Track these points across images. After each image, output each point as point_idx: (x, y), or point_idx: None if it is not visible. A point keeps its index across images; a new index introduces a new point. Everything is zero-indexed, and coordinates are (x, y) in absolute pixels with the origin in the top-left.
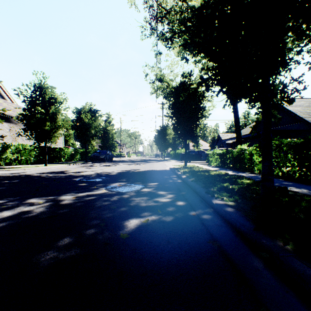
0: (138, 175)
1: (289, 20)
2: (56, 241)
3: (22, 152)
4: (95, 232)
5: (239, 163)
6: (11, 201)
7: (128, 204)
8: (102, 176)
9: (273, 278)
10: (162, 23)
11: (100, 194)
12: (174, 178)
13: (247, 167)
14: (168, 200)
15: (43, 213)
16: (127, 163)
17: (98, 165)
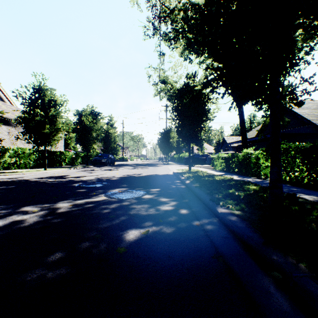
0: (140, 180)
1: (299, 17)
2: (46, 256)
3: (21, 156)
4: (89, 245)
5: (245, 167)
6: (4, 210)
7: (127, 212)
8: (102, 181)
9: (286, 303)
10: (165, 22)
11: (99, 201)
12: (178, 183)
13: (253, 172)
14: (170, 208)
15: (35, 223)
16: (129, 167)
17: (100, 169)
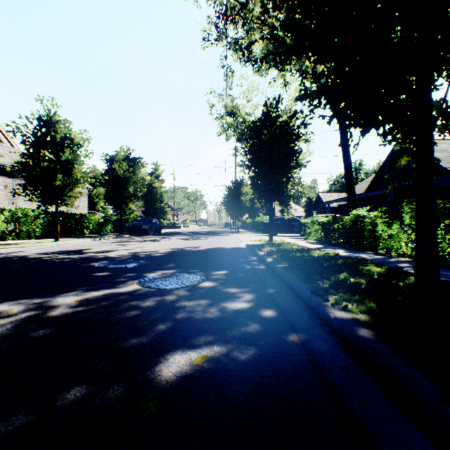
0: (196, 257)
1: None
2: None
3: (22, 221)
4: (87, 392)
5: (355, 237)
6: None
7: (171, 315)
8: (138, 259)
9: None
10: (235, 23)
11: (126, 294)
12: (254, 262)
13: (367, 244)
14: (244, 307)
15: (2, 339)
16: (182, 236)
17: (138, 240)
